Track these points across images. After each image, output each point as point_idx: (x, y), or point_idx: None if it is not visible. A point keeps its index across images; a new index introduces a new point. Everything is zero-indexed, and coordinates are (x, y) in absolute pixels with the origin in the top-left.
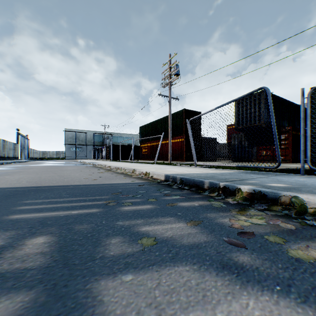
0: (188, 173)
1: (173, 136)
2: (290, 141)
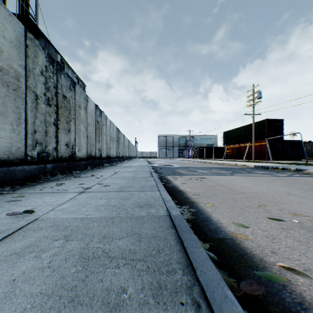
0: (264, 165)
1: (255, 140)
2: None
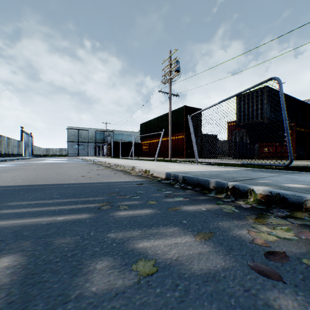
0: (191, 170)
1: (173, 132)
2: (294, 137)
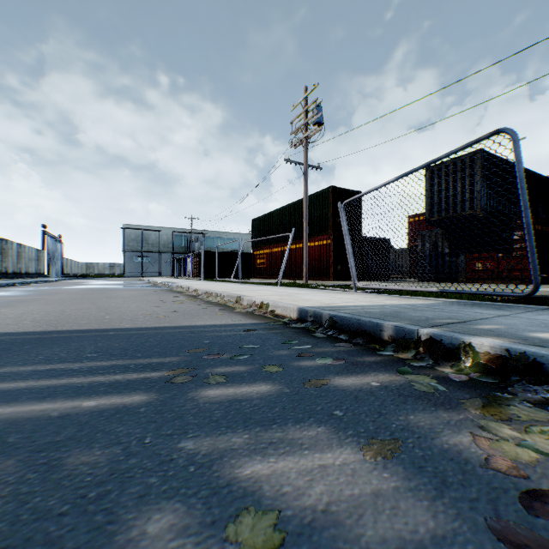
0: (345, 304)
1: (311, 235)
2: None
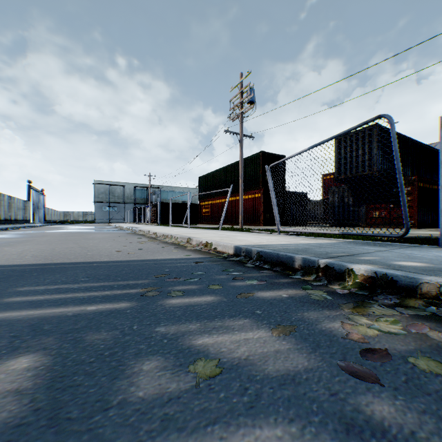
0: (269, 243)
1: (246, 189)
2: (415, 197)
